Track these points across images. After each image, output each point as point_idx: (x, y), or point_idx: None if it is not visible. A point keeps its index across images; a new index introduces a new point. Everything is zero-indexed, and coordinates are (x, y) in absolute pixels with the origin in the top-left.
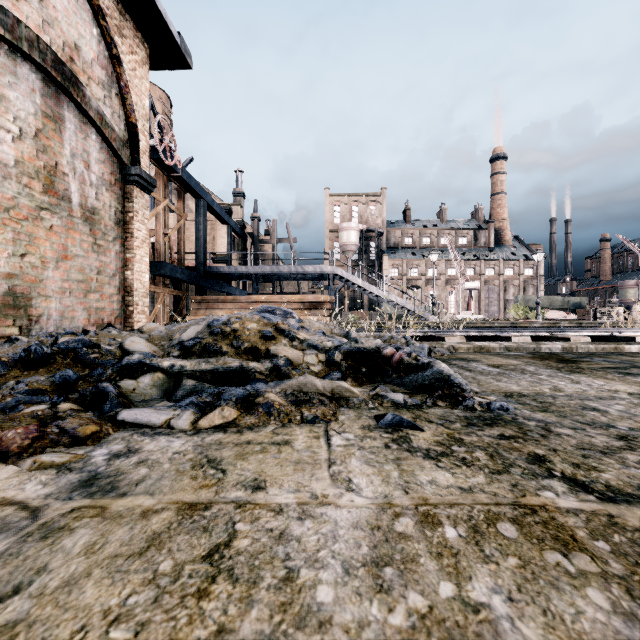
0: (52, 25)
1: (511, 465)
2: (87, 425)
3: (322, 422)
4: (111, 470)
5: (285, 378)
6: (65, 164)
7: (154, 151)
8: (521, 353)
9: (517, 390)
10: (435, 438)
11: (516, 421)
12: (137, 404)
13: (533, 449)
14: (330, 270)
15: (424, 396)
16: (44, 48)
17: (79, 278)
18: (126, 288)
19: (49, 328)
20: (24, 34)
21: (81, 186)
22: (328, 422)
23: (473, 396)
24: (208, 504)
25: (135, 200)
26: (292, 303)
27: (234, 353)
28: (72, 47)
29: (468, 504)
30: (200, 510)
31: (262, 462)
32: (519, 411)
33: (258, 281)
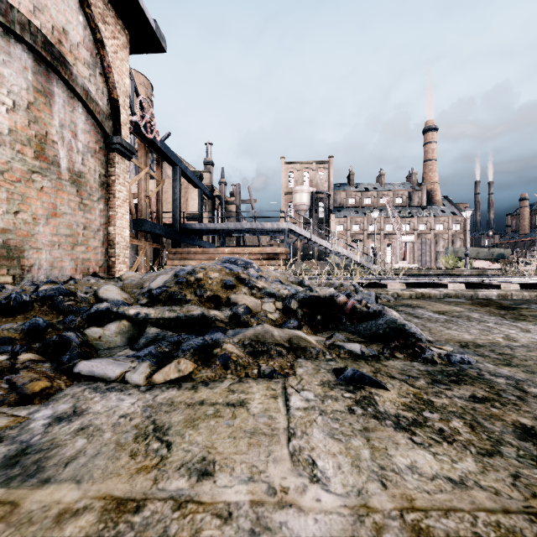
0: (42, 11)
1: (500, 442)
2: (37, 381)
3: (280, 377)
4: (45, 441)
5: (244, 326)
6: (54, 133)
7: (136, 126)
8: (460, 299)
9: (470, 339)
10: (402, 399)
11: (483, 377)
12: (100, 352)
13: (516, 417)
14: (285, 226)
15: (380, 345)
16: (35, 31)
17: (67, 233)
18: (109, 241)
19: (40, 276)
20: (16, 18)
21: (69, 153)
22: (286, 376)
23: (429, 346)
24: (141, 501)
25: (117, 165)
26: (253, 254)
27: (197, 301)
28: (60, 31)
29: (467, 510)
30: (129, 512)
31: (213, 432)
32: (482, 365)
33: (224, 236)
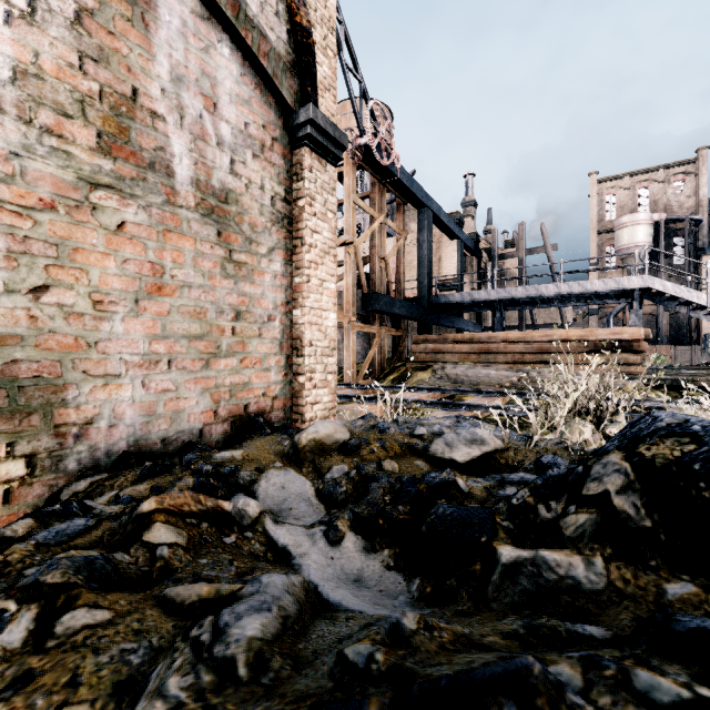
0: None
1: None
2: None
3: None
4: None
5: None
6: (157, 96)
7: (367, 152)
8: None
9: None
10: None
11: None
12: None
13: None
14: (637, 283)
15: None
16: None
17: (192, 330)
18: (294, 341)
19: (115, 444)
20: None
21: (197, 145)
22: None
23: None
24: None
25: (308, 175)
26: (566, 343)
27: None
28: None
29: None
30: None
31: None
32: None
33: (502, 310)
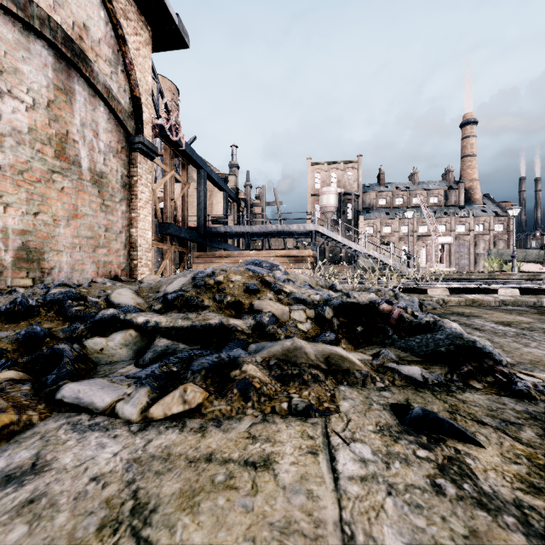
0: (62, 6)
1: None
2: (1, 413)
3: (318, 415)
4: None
5: (269, 338)
6: (75, 132)
7: (162, 129)
8: (521, 307)
9: None
10: (512, 468)
11: None
12: (99, 368)
13: None
14: (312, 228)
15: (444, 368)
16: (55, 26)
17: (88, 235)
18: (131, 244)
19: (60, 279)
20: (36, 13)
21: (90, 152)
22: (326, 415)
23: (515, 372)
24: None
25: (139, 165)
26: (279, 257)
27: (216, 307)
28: (81, 27)
29: None
30: None
31: (221, 522)
32: None
33: (249, 239)
